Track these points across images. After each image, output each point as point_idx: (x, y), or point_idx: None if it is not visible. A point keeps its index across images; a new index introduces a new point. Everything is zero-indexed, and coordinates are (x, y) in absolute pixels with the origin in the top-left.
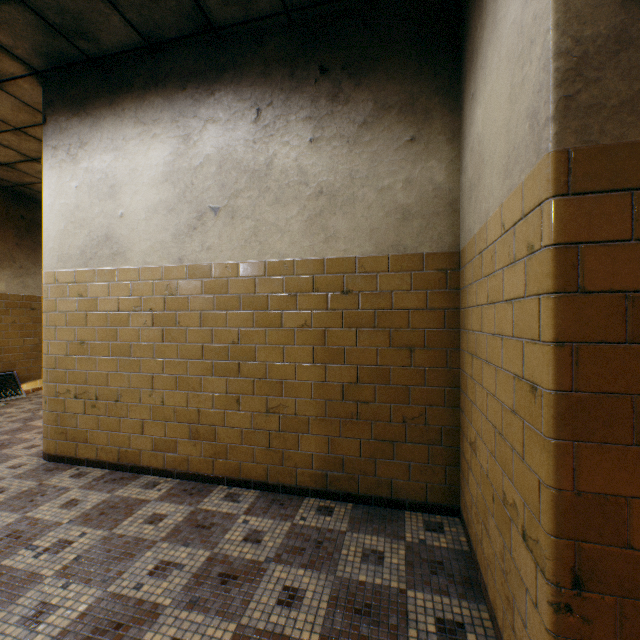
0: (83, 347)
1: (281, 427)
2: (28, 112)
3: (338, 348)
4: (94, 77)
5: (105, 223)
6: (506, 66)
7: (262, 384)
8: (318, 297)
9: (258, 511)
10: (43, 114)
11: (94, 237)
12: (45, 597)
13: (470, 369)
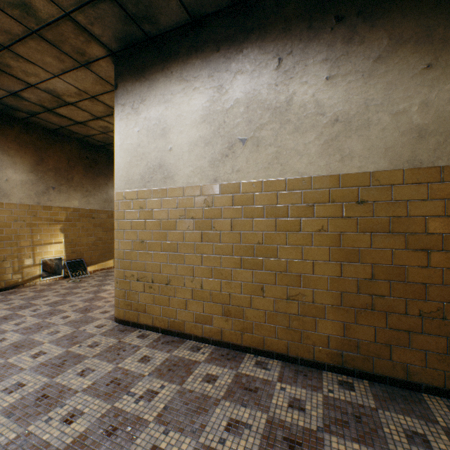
0: (143, 245)
1: (299, 312)
2: (101, 84)
3: (353, 249)
4: (150, 52)
5: (158, 156)
6: None
7: (283, 276)
8: (334, 207)
9: (288, 380)
10: (115, 82)
11: (150, 166)
12: (154, 441)
13: None
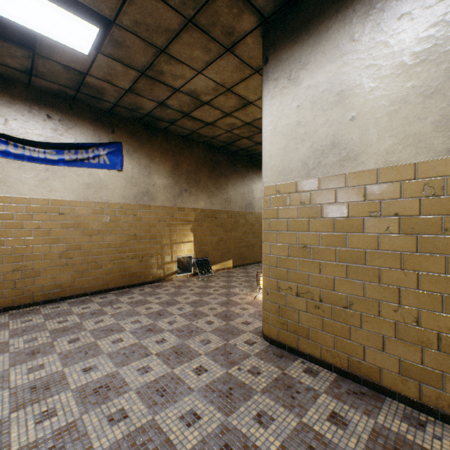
0: (304, 250)
1: None
2: (240, 70)
3: None
4: None
5: (330, 131)
6: None
7: None
8: None
9: None
10: (264, 57)
11: (316, 147)
12: None
13: None
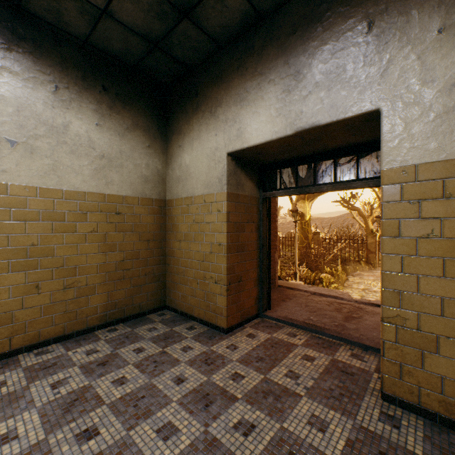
0: None
1: (76, 295)
2: None
3: (114, 243)
4: None
5: None
6: (207, 157)
7: (61, 271)
8: (102, 215)
9: (75, 347)
10: None
11: None
12: None
13: (179, 246)
